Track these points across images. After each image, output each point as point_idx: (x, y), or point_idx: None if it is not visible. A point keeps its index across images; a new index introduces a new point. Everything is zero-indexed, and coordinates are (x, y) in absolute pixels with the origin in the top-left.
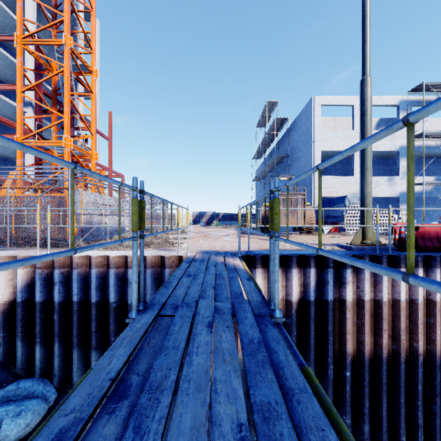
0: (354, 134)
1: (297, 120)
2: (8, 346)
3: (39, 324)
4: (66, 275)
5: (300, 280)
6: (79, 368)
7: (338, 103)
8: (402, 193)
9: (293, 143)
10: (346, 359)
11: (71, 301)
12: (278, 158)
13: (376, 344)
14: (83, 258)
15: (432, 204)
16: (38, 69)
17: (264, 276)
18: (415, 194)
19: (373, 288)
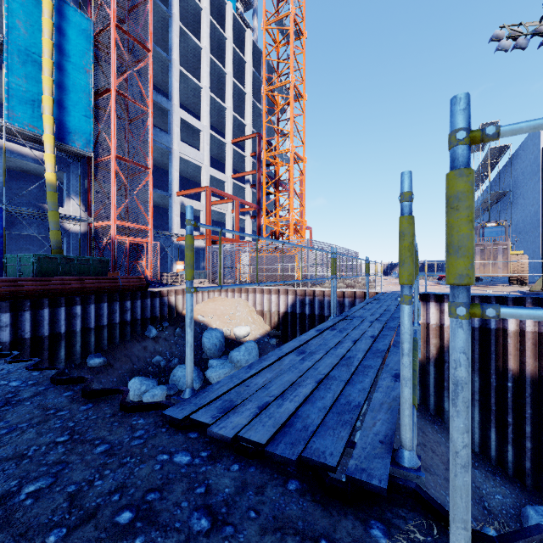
0: None
1: (523, 146)
2: (283, 335)
3: (298, 325)
4: (311, 300)
5: None
6: None
7: None
8: None
9: (519, 174)
10: (508, 373)
11: (314, 314)
12: (495, 194)
13: (539, 367)
14: (320, 291)
15: None
16: (258, 157)
17: (437, 308)
18: None
19: (537, 323)
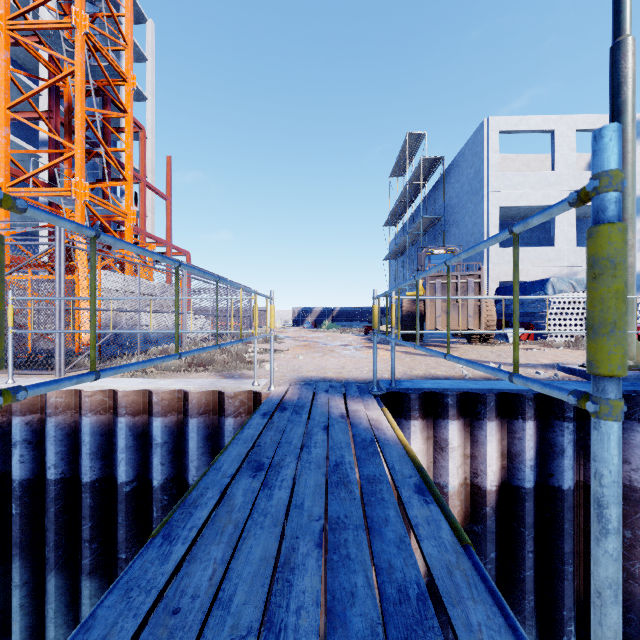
0: (555, 177)
1: (457, 160)
2: None
3: None
4: (37, 427)
5: (502, 443)
6: (60, 611)
7: (528, 128)
8: (638, 276)
9: (451, 197)
10: None
11: (45, 478)
12: (425, 221)
13: None
14: (69, 395)
15: None
16: (53, 87)
17: (427, 435)
18: None
19: None
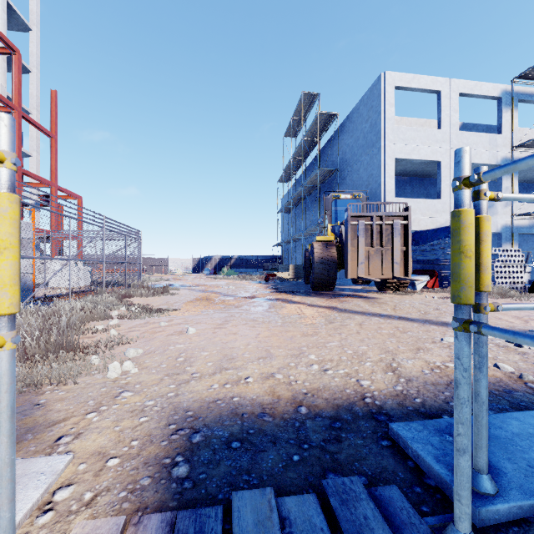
0: (442, 135)
1: (351, 117)
2: None
3: None
4: None
5: None
6: None
7: (420, 86)
8: (505, 228)
9: (345, 152)
10: None
11: None
12: (321, 174)
13: None
14: None
15: (525, 246)
16: None
17: None
18: (522, 229)
19: None
